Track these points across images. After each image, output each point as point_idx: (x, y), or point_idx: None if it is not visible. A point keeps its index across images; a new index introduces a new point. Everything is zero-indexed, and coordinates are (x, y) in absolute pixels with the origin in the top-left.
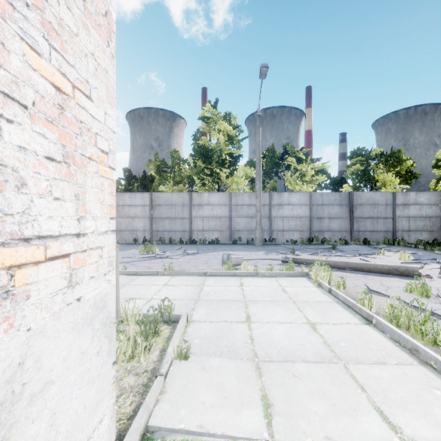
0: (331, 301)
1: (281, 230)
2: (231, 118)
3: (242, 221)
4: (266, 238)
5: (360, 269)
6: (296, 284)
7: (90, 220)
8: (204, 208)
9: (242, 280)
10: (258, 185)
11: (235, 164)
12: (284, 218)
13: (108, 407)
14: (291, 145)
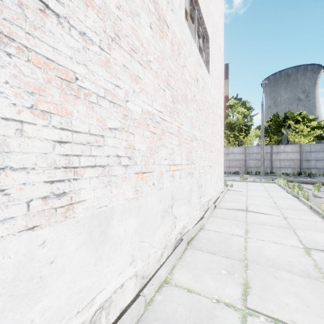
0: (278, 187)
1: (278, 167)
2: (246, 103)
3: (253, 162)
4: (268, 171)
5: (307, 183)
6: (269, 184)
7: (223, 161)
8: (230, 155)
9: (248, 183)
10: (262, 142)
11: (248, 130)
12: (280, 160)
13: (223, 185)
14: (290, 112)
